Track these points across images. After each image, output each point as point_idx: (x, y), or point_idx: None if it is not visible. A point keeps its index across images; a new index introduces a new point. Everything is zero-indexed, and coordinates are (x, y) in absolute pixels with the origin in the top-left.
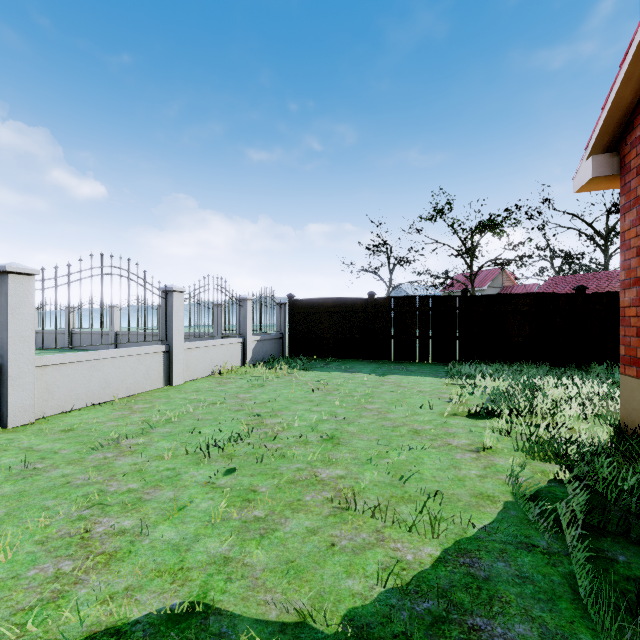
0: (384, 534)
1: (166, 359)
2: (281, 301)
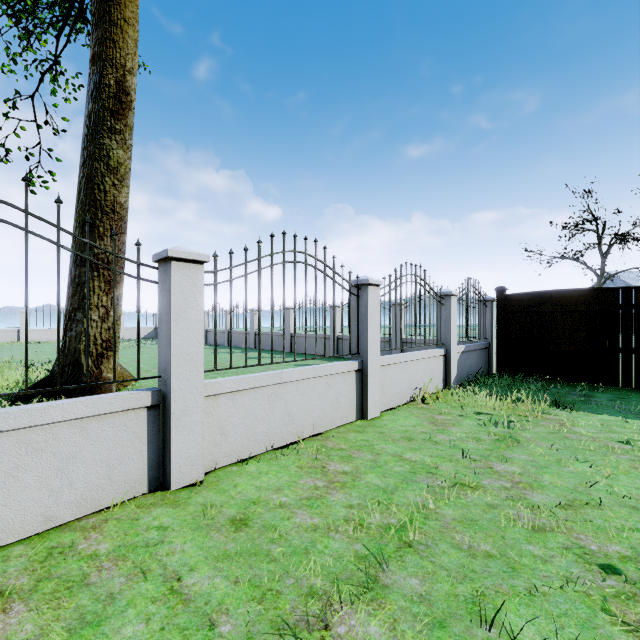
0: None
1: (358, 381)
2: (486, 297)
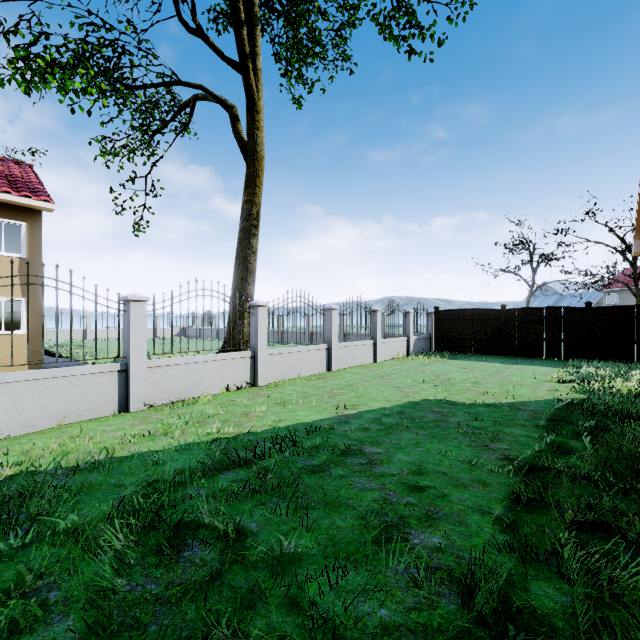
0: (496, 398)
1: (373, 348)
2: (429, 311)
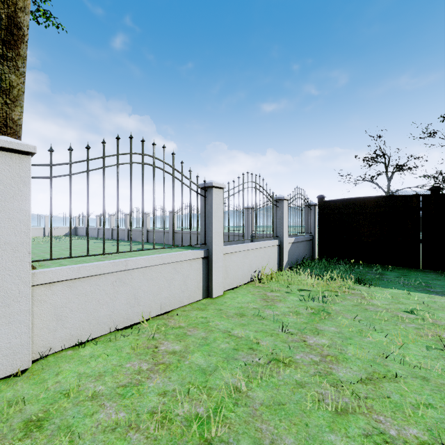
0: None
1: (204, 266)
2: (311, 202)
